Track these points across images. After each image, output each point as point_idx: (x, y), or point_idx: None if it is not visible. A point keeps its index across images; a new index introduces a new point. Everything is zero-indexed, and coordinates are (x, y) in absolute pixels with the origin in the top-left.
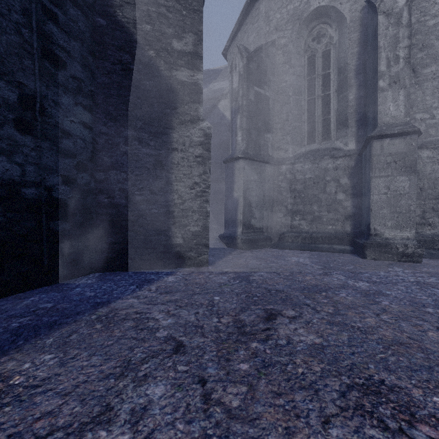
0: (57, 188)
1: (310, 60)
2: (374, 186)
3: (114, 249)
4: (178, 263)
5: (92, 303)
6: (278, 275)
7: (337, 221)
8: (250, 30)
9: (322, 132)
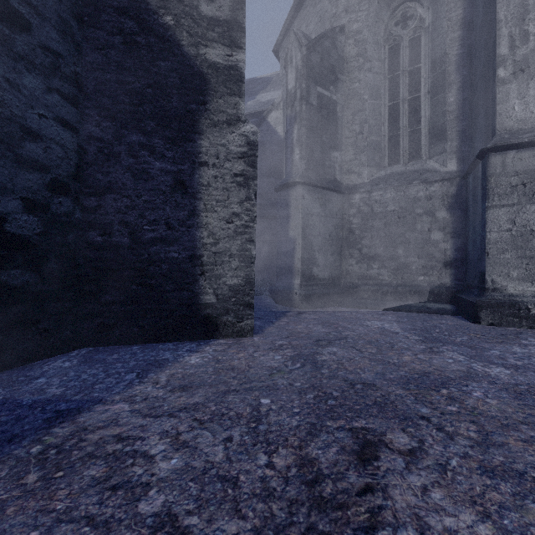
0: (15, 219)
1: (392, 52)
2: (491, 220)
3: (111, 312)
4: (208, 332)
5: (49, 413)
6: (360, 352)
7: (432, 270)
8: (310, 15)
9: (409, 149)
